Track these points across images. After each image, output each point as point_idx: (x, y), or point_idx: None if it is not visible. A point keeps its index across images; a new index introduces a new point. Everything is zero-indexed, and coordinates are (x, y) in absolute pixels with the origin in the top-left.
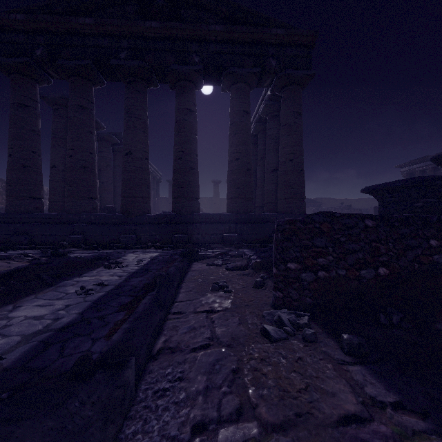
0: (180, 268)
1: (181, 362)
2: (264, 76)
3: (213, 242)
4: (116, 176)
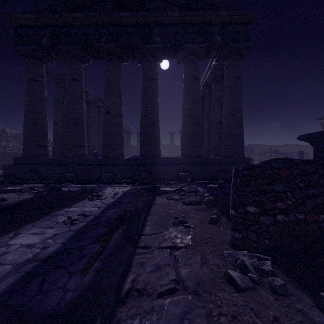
0: (146, 202)
1: (148, 312)
2: (210, 49)
3: (170, 179)
4: (99, 130)
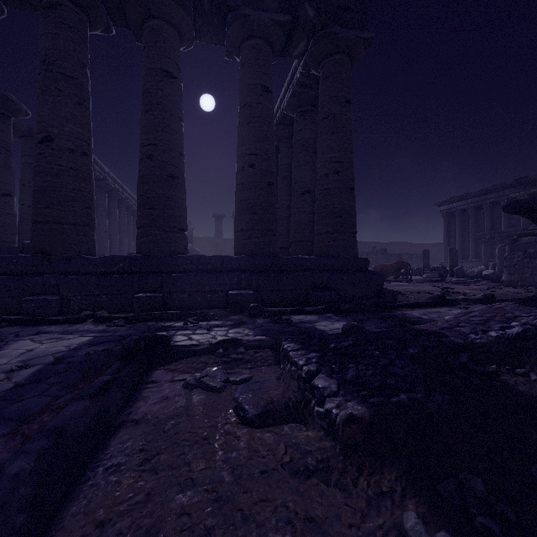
0: (73, 437)
1: None
2: (294, 34)
3: (210, 306)
4: None
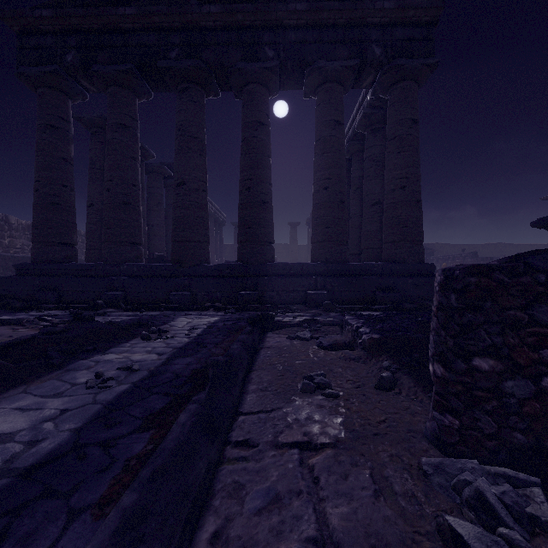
0: (248, 344)
1: None
2: (363, 71)
3: (292, 302)
4: (169, 217)
